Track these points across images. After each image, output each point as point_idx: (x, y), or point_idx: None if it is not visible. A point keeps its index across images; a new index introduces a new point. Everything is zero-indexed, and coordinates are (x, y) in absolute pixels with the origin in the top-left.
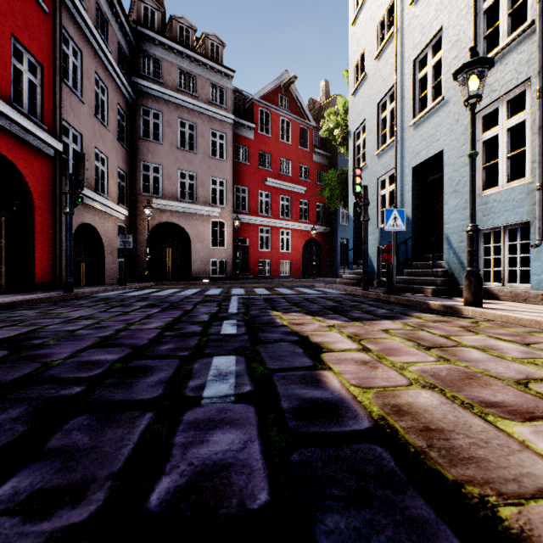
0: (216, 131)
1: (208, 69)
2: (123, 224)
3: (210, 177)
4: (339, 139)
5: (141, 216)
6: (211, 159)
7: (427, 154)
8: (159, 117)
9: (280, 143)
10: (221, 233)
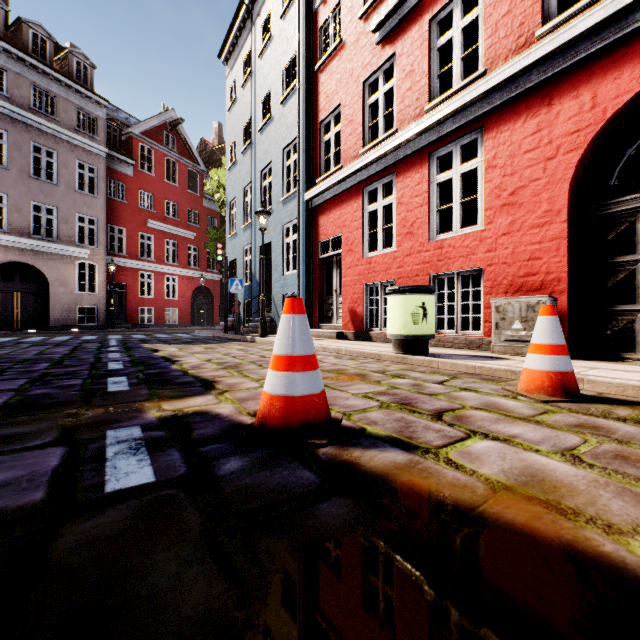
0: (85, 163)
1: (73, 91)
2: None
3: (77, 214)
4: (220, 203)
5: None
6: (78, 193)
7: (266, 241)
8: (4, 137)
9: (165, 184)
10: (90, 276)
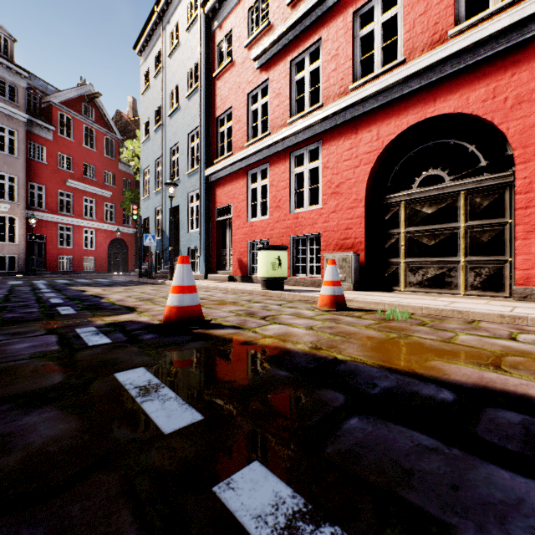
0: (5, 126)
1: None
2: None
3: None
4: (135, 170)
5: None
6: None
7: (174, 204)
8: None
9: (84, 149)
10: (9, 228)
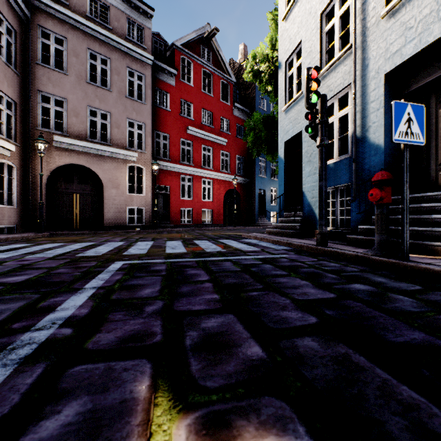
0: (134, 71)
1: (124, 1)
2: (9, 162)
3: (127, 119)
4: (266, 75)
5: (38, 155)
6: (128, 99)
7: (417, 46)
8: (64, 44)
9: (202, 94)
10: (140, 180)
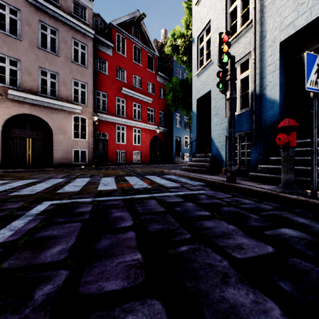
0: (78, 41)
1: None
2: None
3: (73, 79)
4: (182, 48)
5: None
6: (73, 63)
7: (308, 18)
8: (18, 14)
9: (133, 63)
10: (84, 128)
